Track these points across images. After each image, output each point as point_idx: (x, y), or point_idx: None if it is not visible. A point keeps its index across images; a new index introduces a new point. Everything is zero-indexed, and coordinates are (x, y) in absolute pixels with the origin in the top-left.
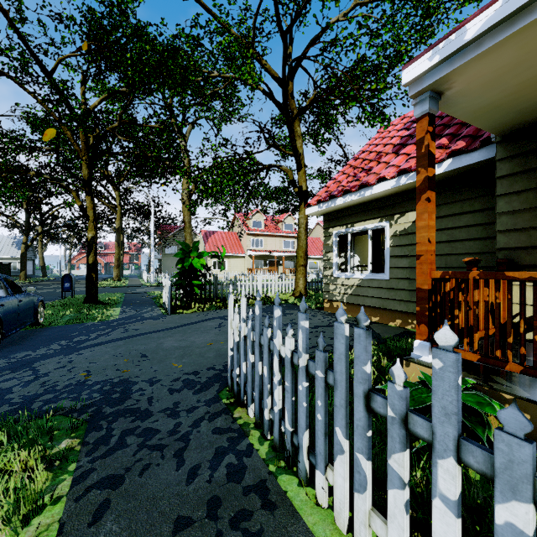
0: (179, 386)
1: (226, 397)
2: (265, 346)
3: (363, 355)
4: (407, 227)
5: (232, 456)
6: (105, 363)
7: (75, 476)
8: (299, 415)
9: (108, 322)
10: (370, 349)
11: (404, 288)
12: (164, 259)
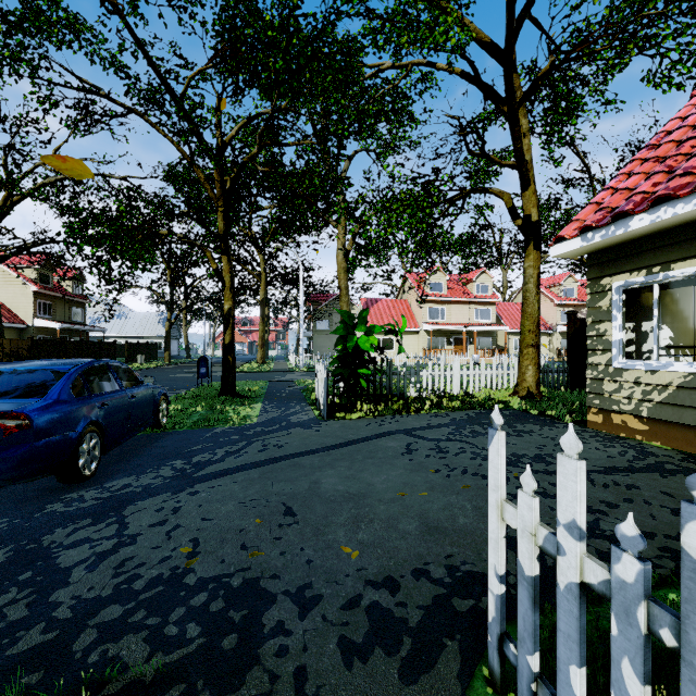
0: (363, 632)
1: None
2: None
3: None
4: None
5: None
6: (225, 524)
7: None
8: None
9: (243, 429)
10: None
11: None
12: (315, 337)
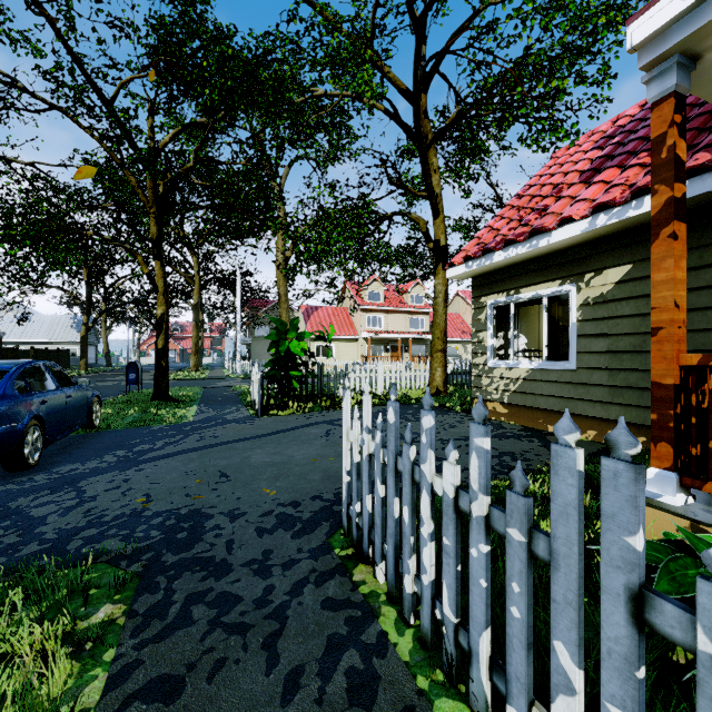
0: (272, 524)
1: (340, 545)
2: (405, 473)
3: (627, 514)
4: (606, 292)
5: (354, 654)
6: (171, 485)
7: (112, 672)
8: (471, 600)
9: (180, 426)
10: (642, 503)
11: (600, 383)
12: (254, 344)
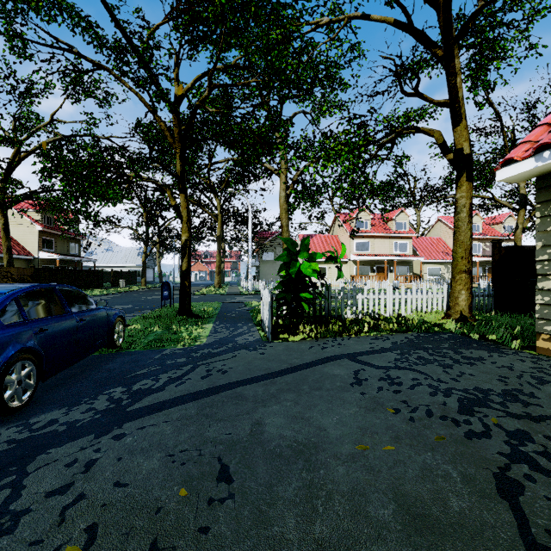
0: None
1: None
2: None
3: None
4: None
5: None
6: (140, 496)
7: None
8: None
9: (191, 350)
10: None
11: None
12: (262, 266)
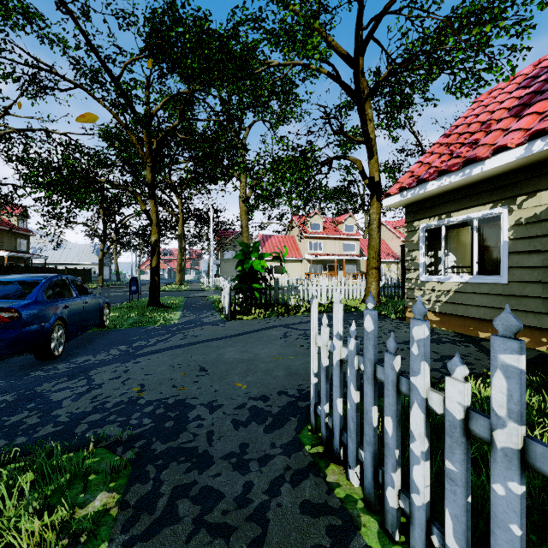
0: (246, 417)
1: (309, 442)
2: (388, 383)
3: None
4: (539, 212)
5: None
6: (161, 376)
7: None
8: (493, 543)
9: (168, 327)
10: None
11: (533, 295)
12: (222, 264)
